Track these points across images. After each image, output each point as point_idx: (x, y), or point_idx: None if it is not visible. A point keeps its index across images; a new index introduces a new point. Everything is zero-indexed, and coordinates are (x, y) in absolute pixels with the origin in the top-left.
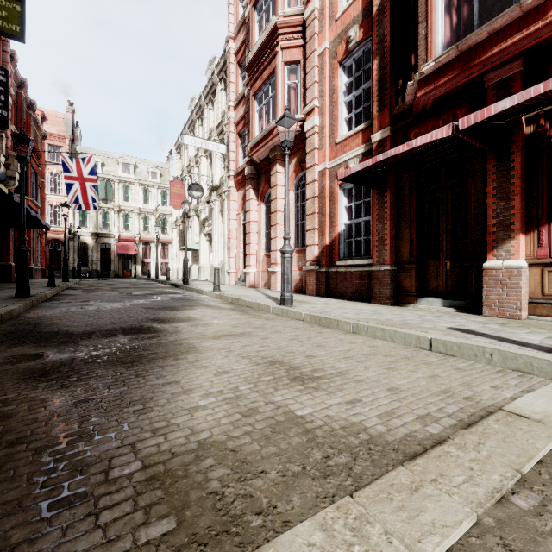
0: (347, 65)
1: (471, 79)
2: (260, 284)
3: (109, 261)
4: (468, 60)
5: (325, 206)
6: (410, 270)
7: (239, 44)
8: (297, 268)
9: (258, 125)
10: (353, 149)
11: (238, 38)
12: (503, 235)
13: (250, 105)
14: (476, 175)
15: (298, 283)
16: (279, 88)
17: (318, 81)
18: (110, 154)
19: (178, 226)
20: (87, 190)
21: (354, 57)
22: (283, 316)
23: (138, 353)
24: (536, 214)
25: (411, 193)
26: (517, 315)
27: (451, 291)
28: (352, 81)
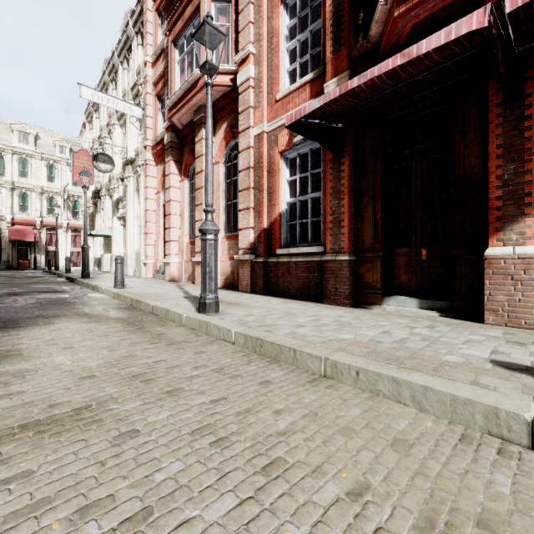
0: (290, 2)
1: None
2: (183, 277)
3: None
4: None
5: (263, 179)
6: (375, 260)
7: None
8: (227, 258)
9: (179, 80)
10: (298, 106)
11: None
12: (513, 212)
13: (169, 54)
14: (468, 132)
15: (229, 276)
16: None
17: (254, 22)
18: (1, 119)
19: (88, 208)
20: None
21: None
22: (200, 334)
23: None
24: None
25: (376, 160)
26: None
27: (428, 288)
28: (296, 25)
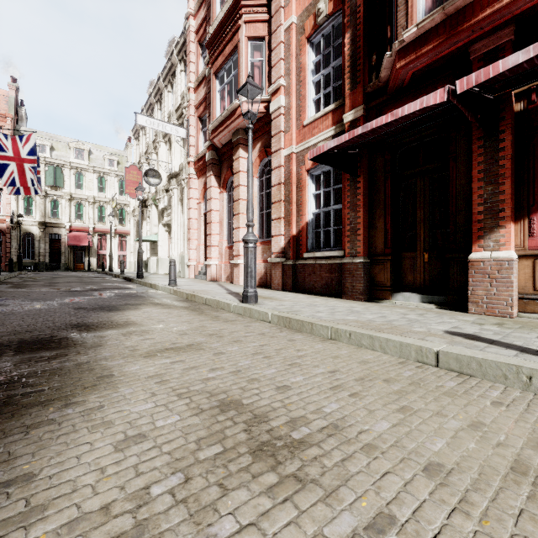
0: (315, 41)
1: (455, 50)
2: (222, 277)
3: (59, 253)
4: (455, 25)
5: (292, 193)
6: (385, 262)
7: (200, 21)
8: (261, 261)
9: (219, 106)
10: (322, 132)
11: (199, 15)
12: (491, 224)
13: (211, 84)
14: (459, 158)
15: (263, 276)
16: (242, 65)
17: (284, 58)
18: (61, 138)
19: (136, 216)
20: (26, 172)
21: (323, 32)
22: (245, 317)
23: (8, 392)
24: (527, 200)
25: (386, 179)
26: (508, 312)
27: (429, 286)
28: (320, 60)
